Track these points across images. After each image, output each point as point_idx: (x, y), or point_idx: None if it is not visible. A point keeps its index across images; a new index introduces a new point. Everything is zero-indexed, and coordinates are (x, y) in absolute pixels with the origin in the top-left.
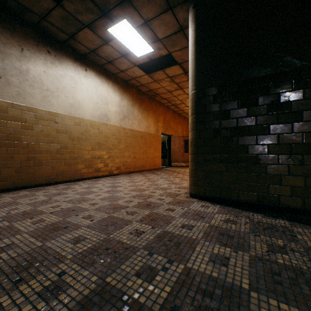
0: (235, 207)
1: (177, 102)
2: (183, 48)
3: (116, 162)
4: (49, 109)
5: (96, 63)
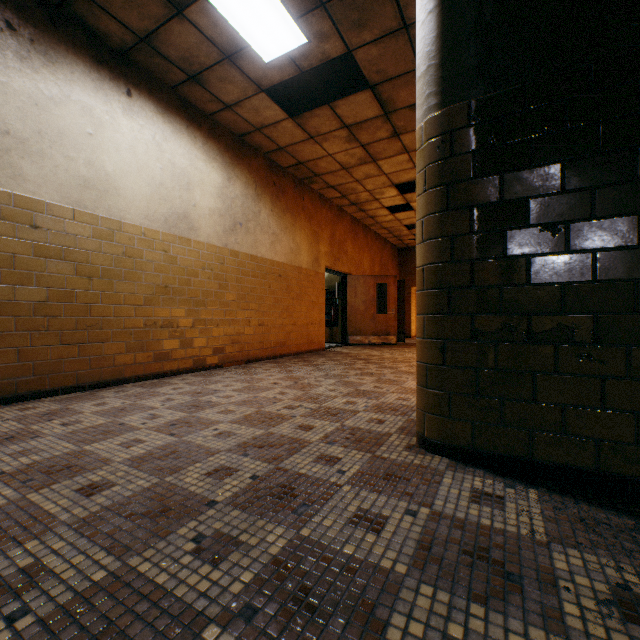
0: (596, 499)
1: (361, 196)
2: (385, 35)
3: (213, 336)
4: (13, 187)
5: (160, 80)
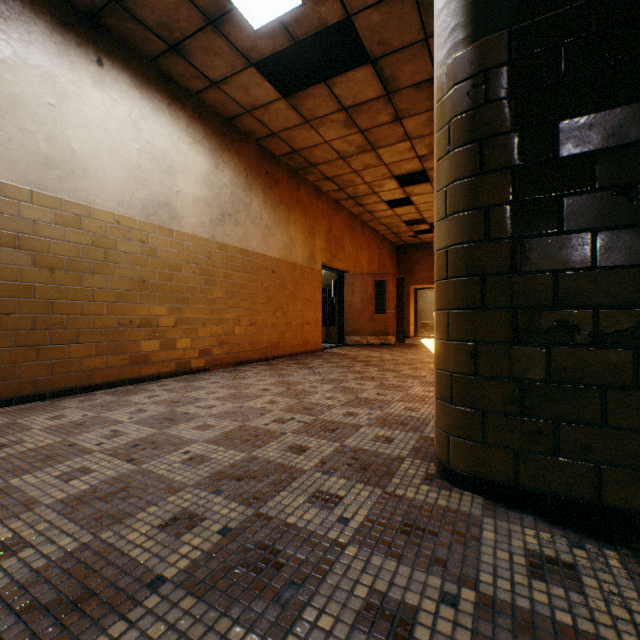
0: None
1: (359, 189)
2: None
3: (199, 336)
4: None
5: (136, 51)
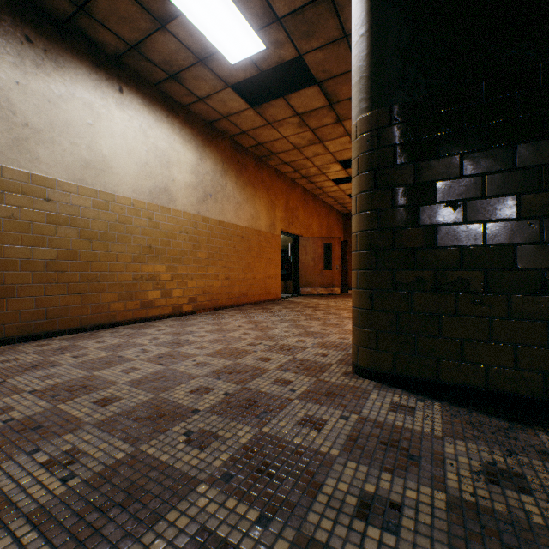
0: (484, 409)
1: (311, 171)
2: (329, 43)
3: (188, 288)
4: (31, 168)
5: (145, 79)
